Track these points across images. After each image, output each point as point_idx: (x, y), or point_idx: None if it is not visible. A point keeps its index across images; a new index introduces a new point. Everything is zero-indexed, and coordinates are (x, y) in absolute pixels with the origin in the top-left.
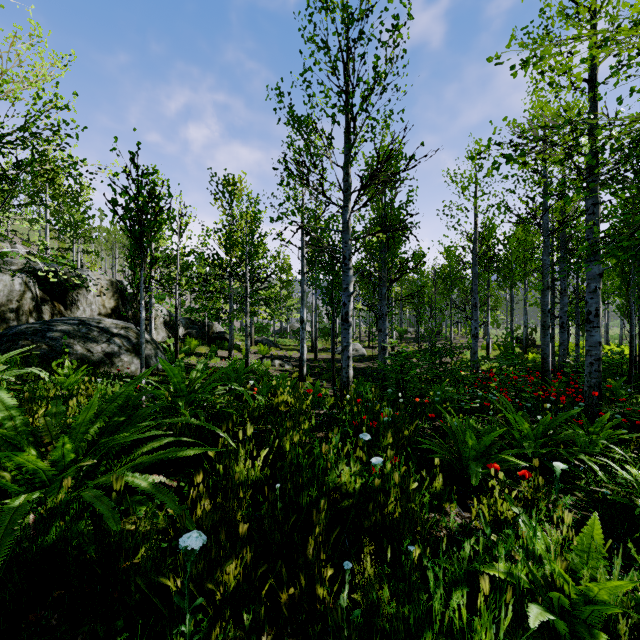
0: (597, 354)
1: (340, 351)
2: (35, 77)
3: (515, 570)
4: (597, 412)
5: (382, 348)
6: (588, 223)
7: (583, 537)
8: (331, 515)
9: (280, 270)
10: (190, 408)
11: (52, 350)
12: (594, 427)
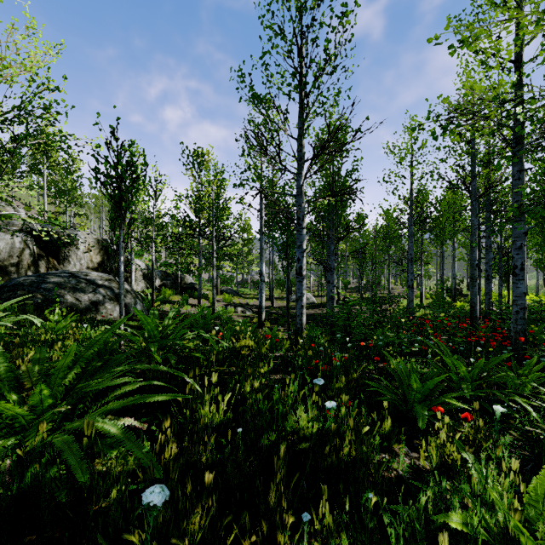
0: (522, 303)
1: (293, 299)
2: (30, 63)
3: (471, 521)
4: (522, 355)
5: (330, 297)
6: (514, 187)
7: (535, 487)
8: (289, 456)
9: (242, 230)
10: (162, 352)
11: (46, 299)
12: (523, 370)
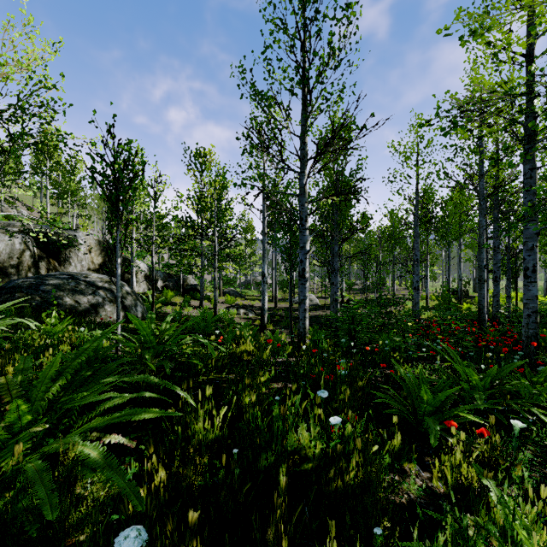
0: (534, 307)
1: (297, 301)
2: (27, 61)
3: None
4: (534, 360)
5: (334, 300)
6: (526, 186)
7: None
8: (290, 478)
9: (245, 231)
10: (158, 358)
11: (44, 301)
12: (538, 377)
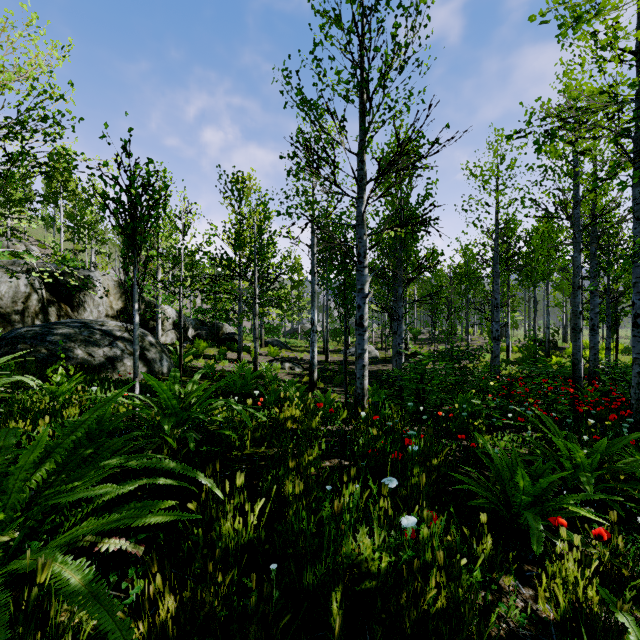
0: None
1: (352, 353)
2: (30, 66)
3: None
4: None
5: (398, 352)
6: (636, 214)
7: None
8: (347, 600)
9: (291, 270)
10: (182, 428)
11: (51, 354)
12: None
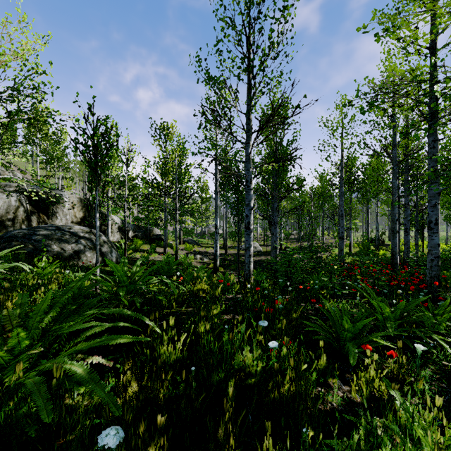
0: (436, 253)
1: (243, 248)
2: (22, 51)
3: None
4: (436, 296)
5: (274, 247)
6: (429, 155)
7: None
8: (237, 391)
9: (201, 190)
10: (130, 295)
11: (36, 248)
12: (438, 310)
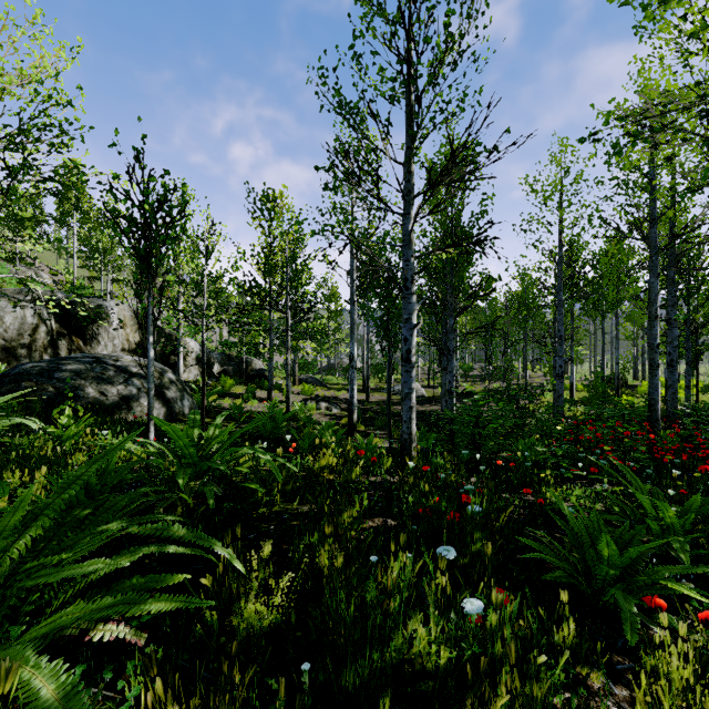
0: None
1: (396, 391)
2: (34, 69)
3: None
4: None
5: (449, 391)
6: None
7: None
8: (398, 705)
9: (327, 299)
10: (201, 480)
11: (59, 393)
12: None
